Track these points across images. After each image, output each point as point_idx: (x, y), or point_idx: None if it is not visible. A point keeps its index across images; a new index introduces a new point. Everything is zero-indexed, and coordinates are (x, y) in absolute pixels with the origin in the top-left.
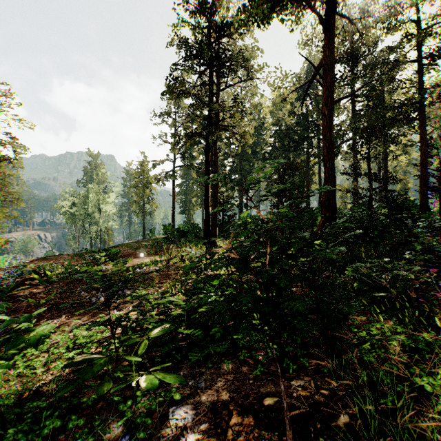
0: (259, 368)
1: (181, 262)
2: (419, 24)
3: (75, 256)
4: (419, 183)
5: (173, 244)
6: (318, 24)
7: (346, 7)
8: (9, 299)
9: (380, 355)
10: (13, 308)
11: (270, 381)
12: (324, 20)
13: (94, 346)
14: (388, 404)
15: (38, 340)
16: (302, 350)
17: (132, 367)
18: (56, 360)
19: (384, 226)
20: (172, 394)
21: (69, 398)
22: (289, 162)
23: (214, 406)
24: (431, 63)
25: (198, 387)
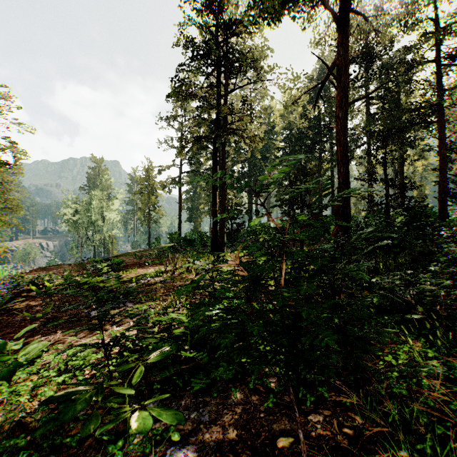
0: (271, 399)
1: (187, 273)
2: (438, 22)
3: (76, 266)
4: (438, 189)
5: (180, 254)
6: (331, 22)
7: (361, 6)
8: (3, 312)
9: (412, 385)
10: (7, 322)
11: (284, 415)
12: (338, 17)
13: (88, 368)
14: (426, 451)
15: (8, 372)
16: (319, 377)
17: (126, 398)
18: (45, 384)
19: (405, 235)
20: (170, 433)
21: (52, 435)
22: (301, 167)
23: (219, 446)
24: (451, 63)
25: (201, 421)
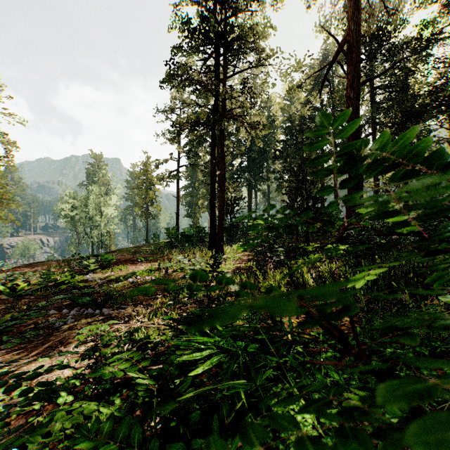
0: None
1: (182, 271)
2: None
3: (64, 263)
4: None
5: (176, 249)
6: None
7: None
8: None
9: None
10: None
11: None
12: None
13: None
14: None
15: None
16: None
17: None
18: None
19: None
20: None
21: None
22: (302, 161)
23: None
24: None
25: None
